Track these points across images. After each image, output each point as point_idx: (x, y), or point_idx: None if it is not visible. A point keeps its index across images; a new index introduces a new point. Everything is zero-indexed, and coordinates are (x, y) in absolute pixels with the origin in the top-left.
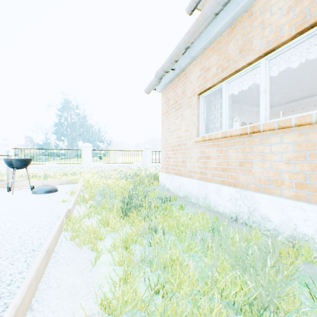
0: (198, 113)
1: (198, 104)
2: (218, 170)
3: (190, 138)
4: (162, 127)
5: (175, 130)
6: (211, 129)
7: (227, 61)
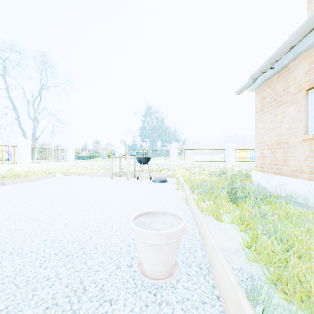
0: (306, 110)
1: (306, 100)
2: None
3: (295, 136)
4: (255, 125)
5: (273, 128)
6: None
7: None
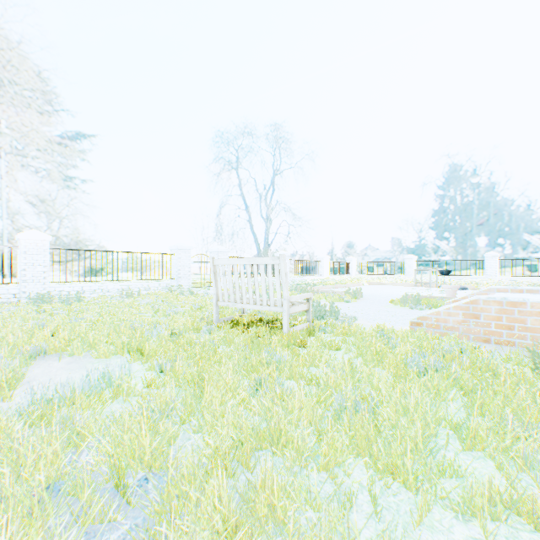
0: None
1: None
2: None
3: None
4: None
5: None
6: None
7: None
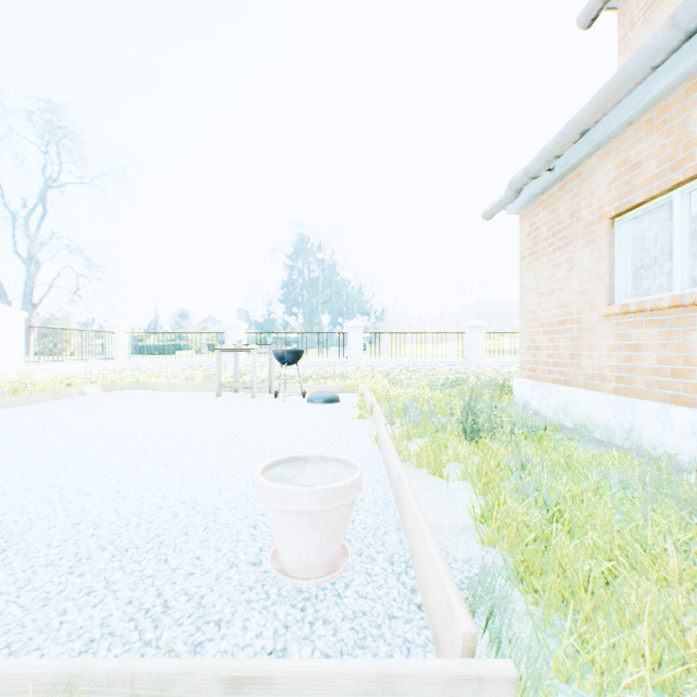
0: (611, 256)
1: (611, 238)
2: (661, 374)
3: (591, 309)
4: (520, 284)
5: (553, 290)
6: (645, 286)
7: (685, 148)
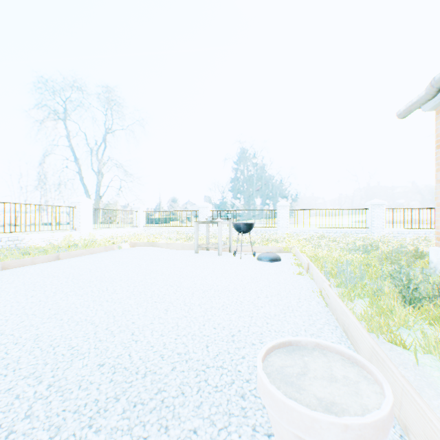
0: None
1: None
2: None
3: None
4: (436, 168)
5: None
6: None
7: None
